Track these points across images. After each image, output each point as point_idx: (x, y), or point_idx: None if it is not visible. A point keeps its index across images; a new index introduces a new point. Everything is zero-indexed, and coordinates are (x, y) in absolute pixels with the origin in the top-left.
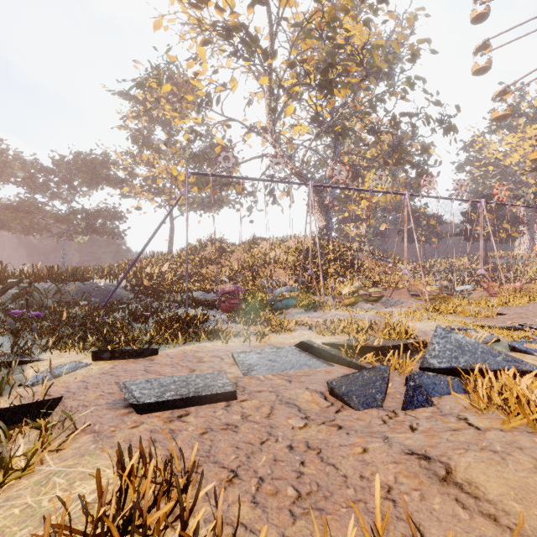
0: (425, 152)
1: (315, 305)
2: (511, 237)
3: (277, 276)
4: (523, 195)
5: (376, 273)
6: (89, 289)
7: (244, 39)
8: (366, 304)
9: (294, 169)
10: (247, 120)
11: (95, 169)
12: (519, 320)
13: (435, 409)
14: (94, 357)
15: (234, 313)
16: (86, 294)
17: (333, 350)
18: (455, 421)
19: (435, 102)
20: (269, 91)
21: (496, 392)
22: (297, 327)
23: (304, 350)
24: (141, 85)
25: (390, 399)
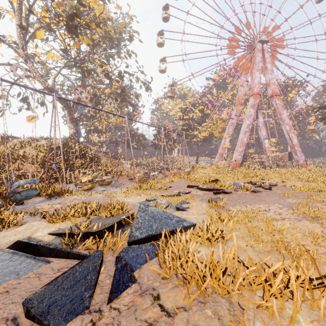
0: (137, 98)
1: (57, 193)
2: (172, 148)
3: (25, 169)
4: (177, 128)
5: (109, 166)
6: None
7: None
8: (100, 187)
9: (47, 85)
10: None
11: None
12: (178, 189)
13: (137, 286)
14: None
15: None
16: None
17: (58, 239)
18: (150, 305)
19: (142, 71)
20: (20, 12)
21: (178, 266)
22: (29, 218)
23: (19, 250)
24: None
25: (99, 290)
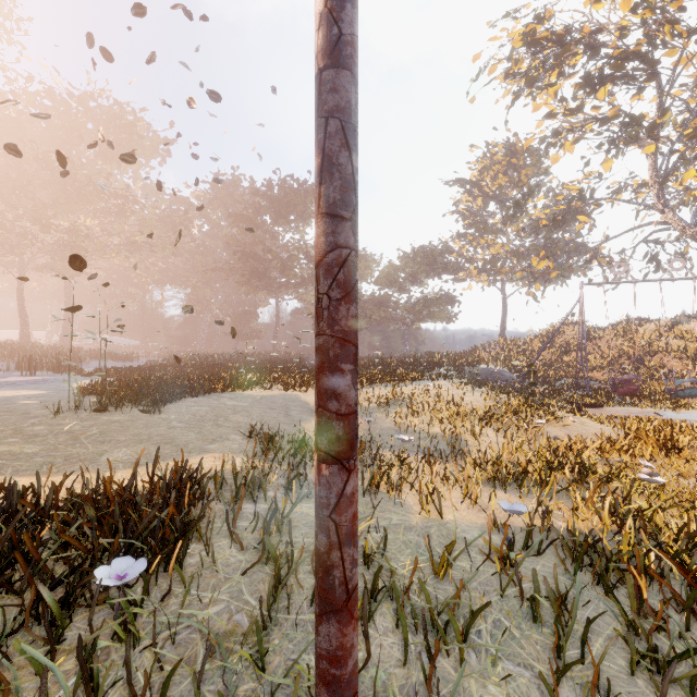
0: None
1: None
2: None
3: (669, 366)
4: None
5: None
6: (487, 372)
7: (626, 126)
8: None
9: (695, 234)
10: (617, 181)
11: (434, 261)
12: None
13: None
14: (570, 405)
15: (638, 395)
16: (486, 375)
17: None
18: None
19: None
20: (654, 151)
21: None
22: None
23: None
24: (517, 204)
25: None
